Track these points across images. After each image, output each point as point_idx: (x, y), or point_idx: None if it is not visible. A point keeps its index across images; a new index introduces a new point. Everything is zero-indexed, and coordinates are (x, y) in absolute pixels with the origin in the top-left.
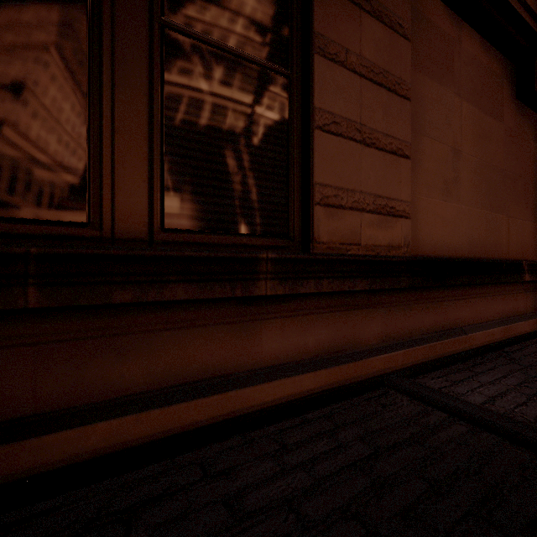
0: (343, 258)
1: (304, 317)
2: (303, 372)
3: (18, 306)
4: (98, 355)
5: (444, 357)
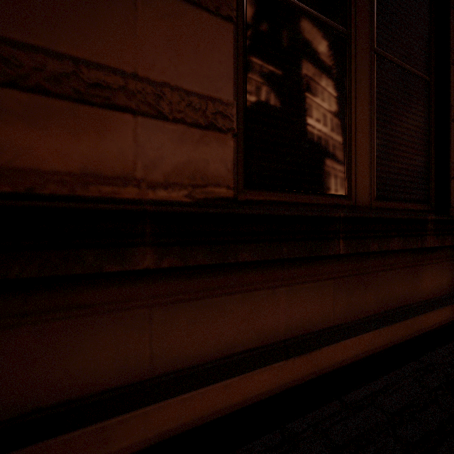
0: None
1: (441, 264)
2: (445, 305)
3: (336, 252)
4: (357, 287)
5: None
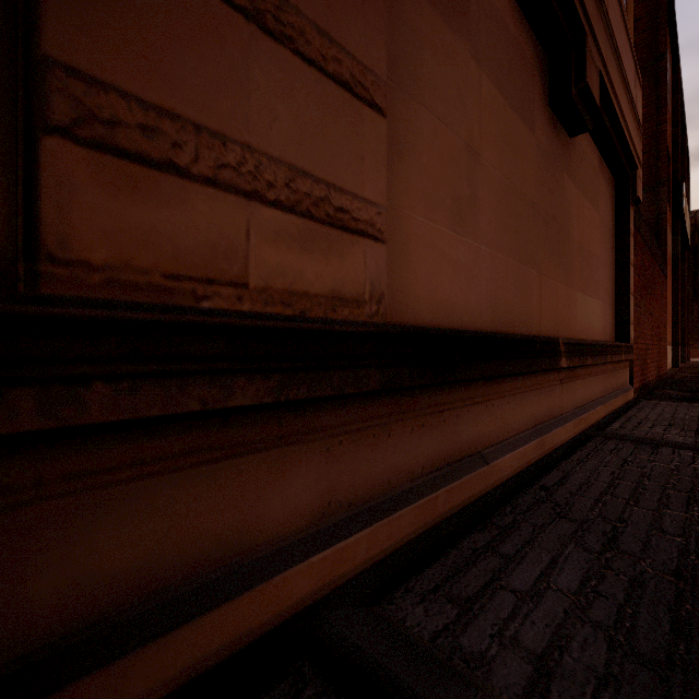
0: (182, 320)
1: (10, 516)
2: None
3: None
4: None
5: (452, 515)
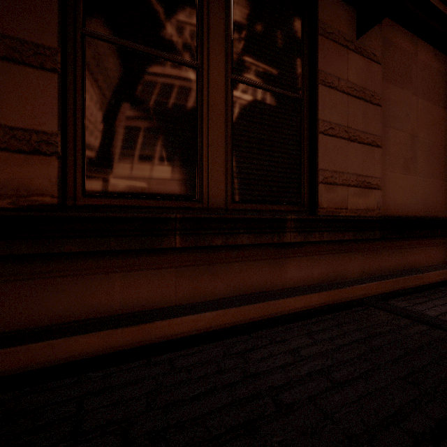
0: (336, 218)
1: (311, 257)
2: (312, 293)
3: (172, 246)
4: (204, 275)
5: (405, 288)
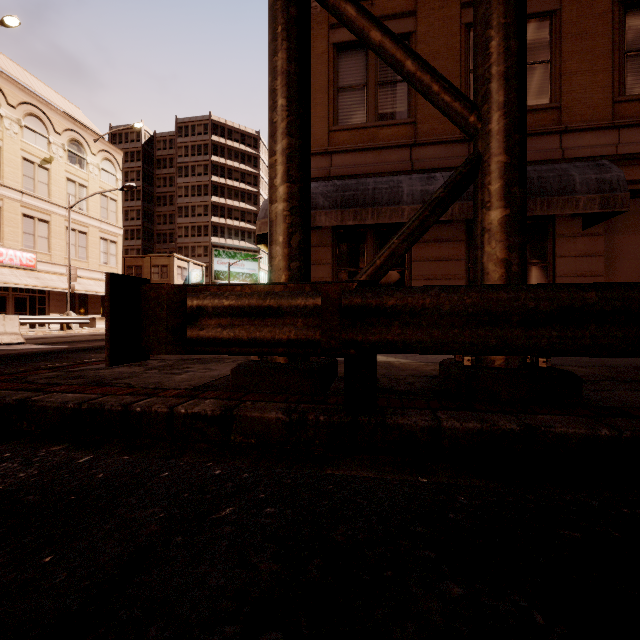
0: None
1: None
2: None
3: None
4: None
5: None
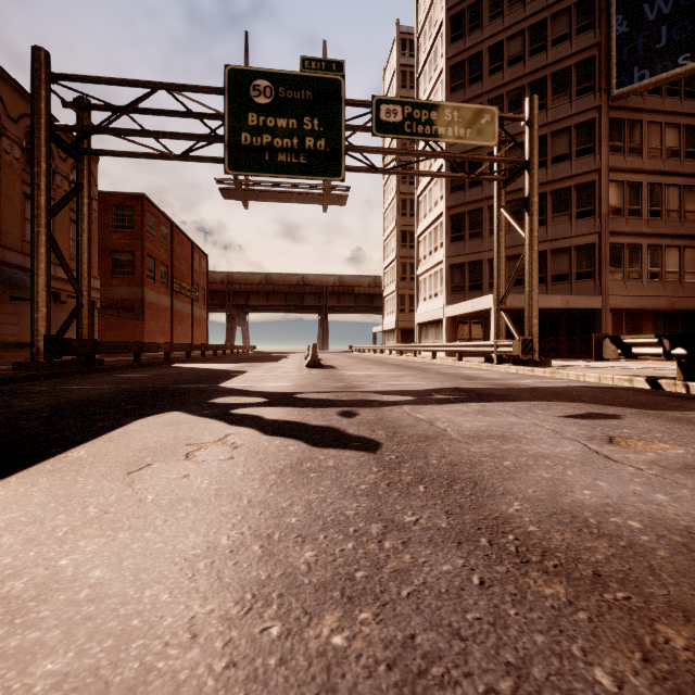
0: (5, 343)
1: None
2: None
3: None
4: None
5: None
